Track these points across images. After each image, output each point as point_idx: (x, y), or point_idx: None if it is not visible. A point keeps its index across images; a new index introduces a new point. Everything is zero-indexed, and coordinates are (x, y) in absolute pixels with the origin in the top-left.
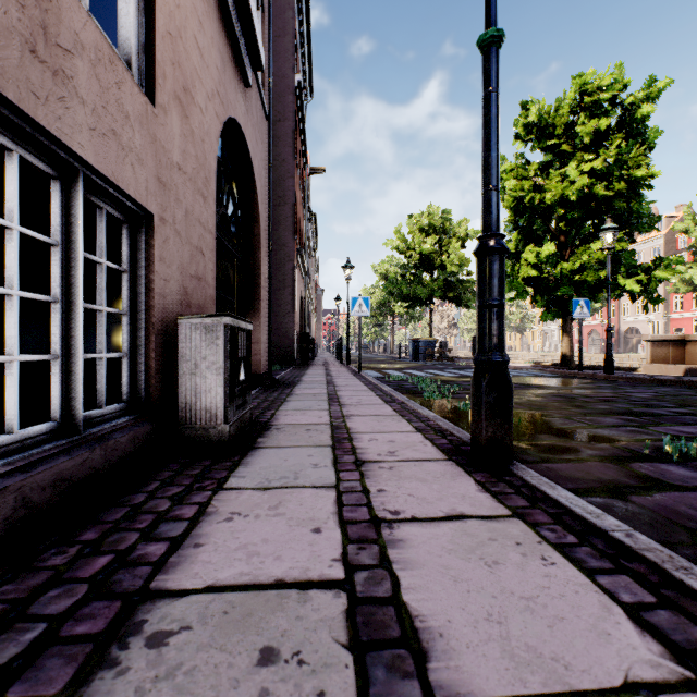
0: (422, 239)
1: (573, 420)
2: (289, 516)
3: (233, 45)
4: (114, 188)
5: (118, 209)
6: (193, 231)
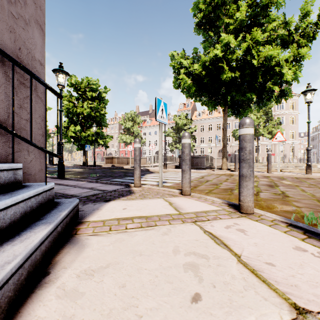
0: None
1: (79, 175)
2: None
3: None
4: None
5: None
6: None
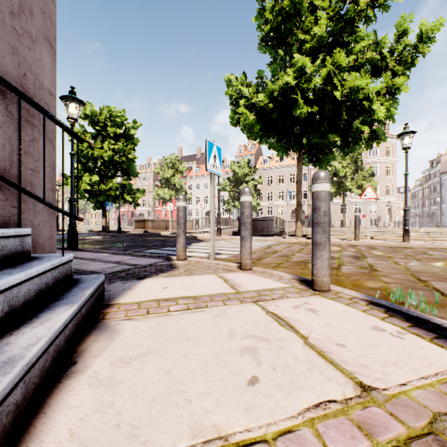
0: None
1: (97, 245)
2: None
3: None
4: None
5: None
6: None
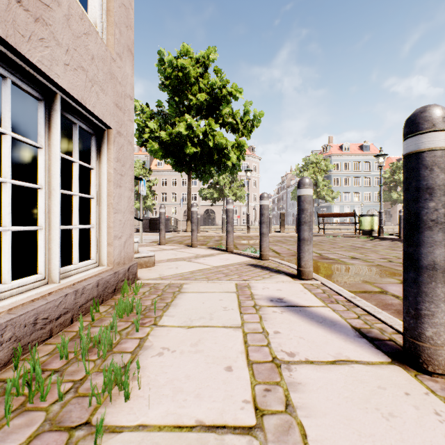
0: None
1: None
2: None
3: None
4: None
5: None
6: None
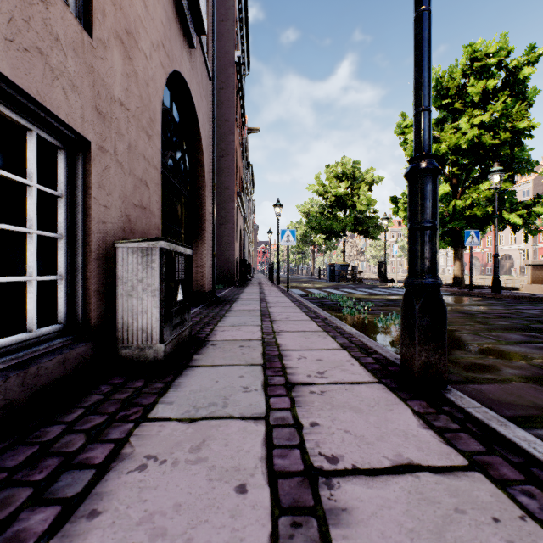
0: (337, 184)
1: (481, 336)
2: (211, 464)
3: (178, 8)
4: (43, 110)
5: (52, 134)
6: (136, 164)
